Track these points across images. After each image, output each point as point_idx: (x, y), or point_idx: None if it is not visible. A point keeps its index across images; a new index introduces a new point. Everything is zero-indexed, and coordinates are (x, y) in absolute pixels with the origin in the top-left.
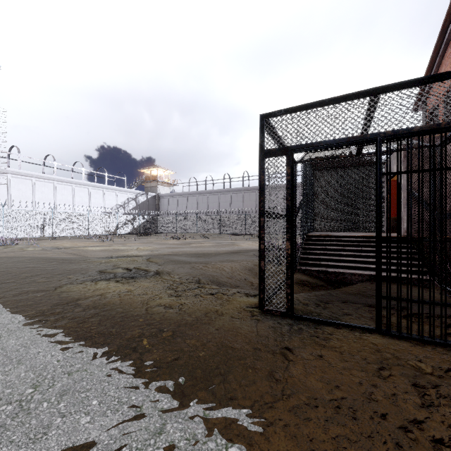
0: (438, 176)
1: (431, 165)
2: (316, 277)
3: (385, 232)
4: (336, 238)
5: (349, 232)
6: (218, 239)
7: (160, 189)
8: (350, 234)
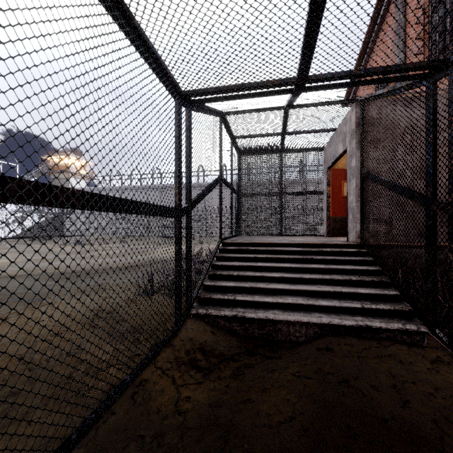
0: (452, 126)
1: (426, 113)
2: (226, 330)
3: (323, 236)
4: (265, 247)
5: (282, 235)
6: (137, 244)
7: (72, 182)
8: (284, 240)
